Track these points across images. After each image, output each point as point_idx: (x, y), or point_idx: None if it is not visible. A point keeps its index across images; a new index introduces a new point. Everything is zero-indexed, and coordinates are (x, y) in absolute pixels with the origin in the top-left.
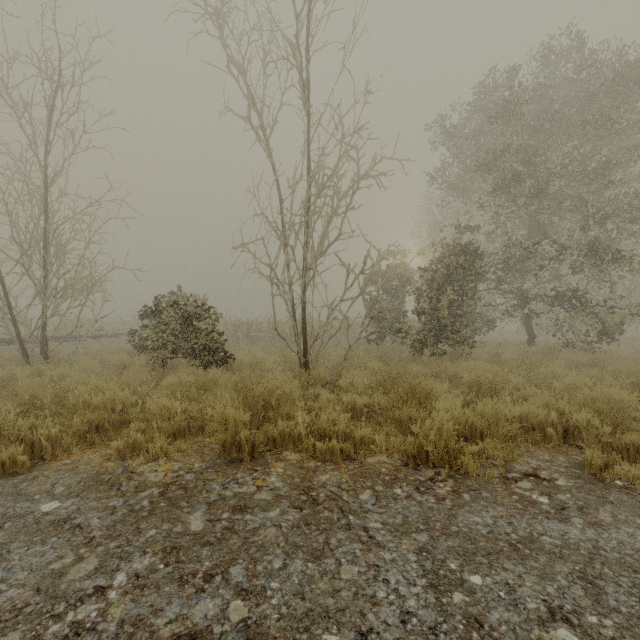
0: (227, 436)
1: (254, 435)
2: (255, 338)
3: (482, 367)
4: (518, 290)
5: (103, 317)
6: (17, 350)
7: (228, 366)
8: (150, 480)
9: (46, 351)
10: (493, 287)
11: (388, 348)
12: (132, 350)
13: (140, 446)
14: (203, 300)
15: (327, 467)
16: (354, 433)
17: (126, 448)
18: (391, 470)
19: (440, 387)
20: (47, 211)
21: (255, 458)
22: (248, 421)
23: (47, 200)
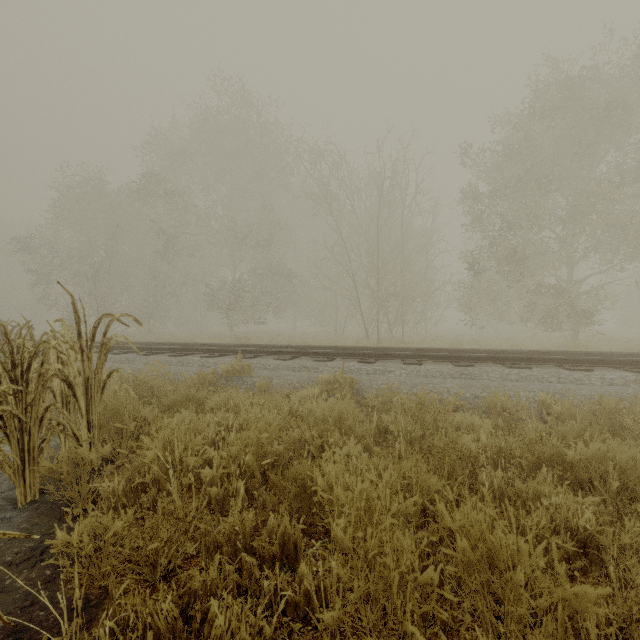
0: None
1: None
2: None
3: None
4: None
5: None
6: None
7: None
8: None
9: None
10: None
11: None
12: None
13: None
14: None
15: None
16: None
17: None
18: None
19: None
20: None
21: None
22: None
23: None
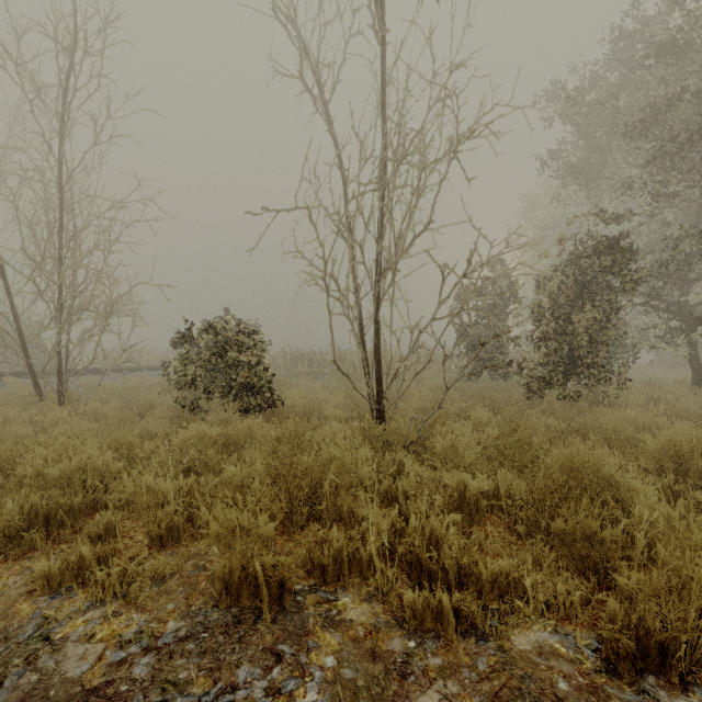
0: (234, 563)
1: (291, 547)
2: (318, 372)
3: (679, 427)
4: (676, 308)
5: (132, 346)
6: (31, 385)
7: (275, 411)
8: (63, 672)
9: (61, 387)
10: (639, 304)
11: (485, 386)
12: (170, 386)
13: (88, 568)
14: (255, 326)
15: (429, 660)
16: (478, 569)
17: (64, 572)
18: (581, 689)
19: (605, 459)
20: (62, 216)
21: (284, 612)
22: (284, 516)
23: (62, 202)
